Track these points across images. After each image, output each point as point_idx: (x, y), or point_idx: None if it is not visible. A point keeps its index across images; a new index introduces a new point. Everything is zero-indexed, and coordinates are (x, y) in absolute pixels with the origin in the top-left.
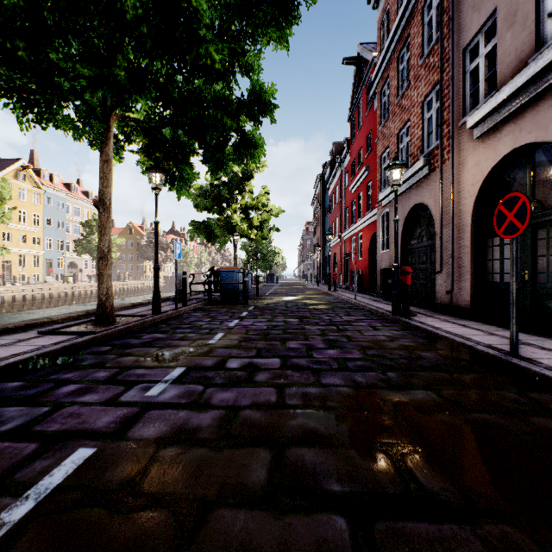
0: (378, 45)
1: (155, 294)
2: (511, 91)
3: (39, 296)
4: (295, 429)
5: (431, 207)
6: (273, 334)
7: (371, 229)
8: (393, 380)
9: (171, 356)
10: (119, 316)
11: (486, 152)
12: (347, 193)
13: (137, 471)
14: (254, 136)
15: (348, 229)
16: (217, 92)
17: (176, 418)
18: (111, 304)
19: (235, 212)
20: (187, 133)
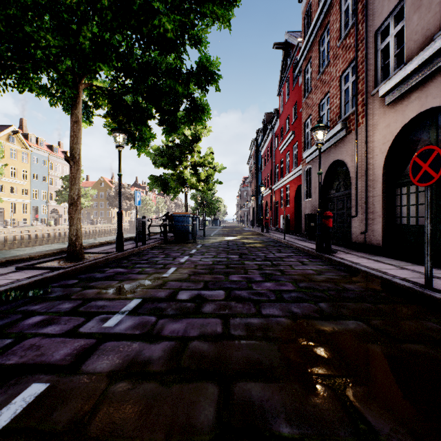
0: (302, 31)
1: (119, 235)
2: (419, 63)
3: (26, 236)
4: (241, 362)
5: (348, 163)
6: (218, 268)
7: (296, 182)
8: (325, 311)
9: (129, 289)
10: (88, 254)
11: (396, 116)
12: (276, 153)
13: (86, 410)
14: (201, 102)
15: (278, 182)
16: (170, 64)
17: (129, 350)
18: (80, 243)
19: (185, 168)
20: (145, 99)
